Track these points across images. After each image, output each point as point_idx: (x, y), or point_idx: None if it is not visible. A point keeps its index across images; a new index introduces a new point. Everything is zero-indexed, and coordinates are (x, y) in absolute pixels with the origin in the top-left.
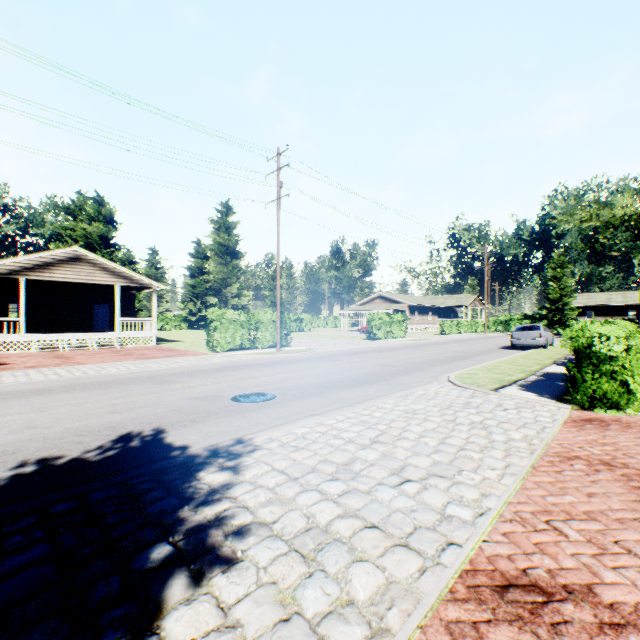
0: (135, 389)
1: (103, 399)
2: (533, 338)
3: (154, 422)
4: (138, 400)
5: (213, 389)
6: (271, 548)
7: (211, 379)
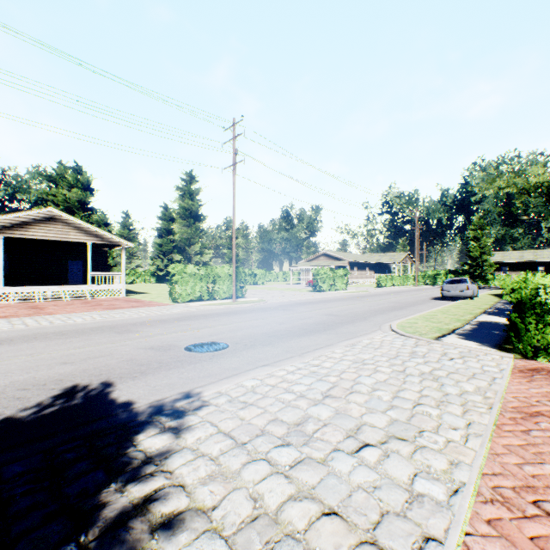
0: (94, 338)
1: (60, 349)
2: (461, 290)
3: (103, 374)
4: (94, 350)
5: (169, 338)
6: None
7: (169, 328)
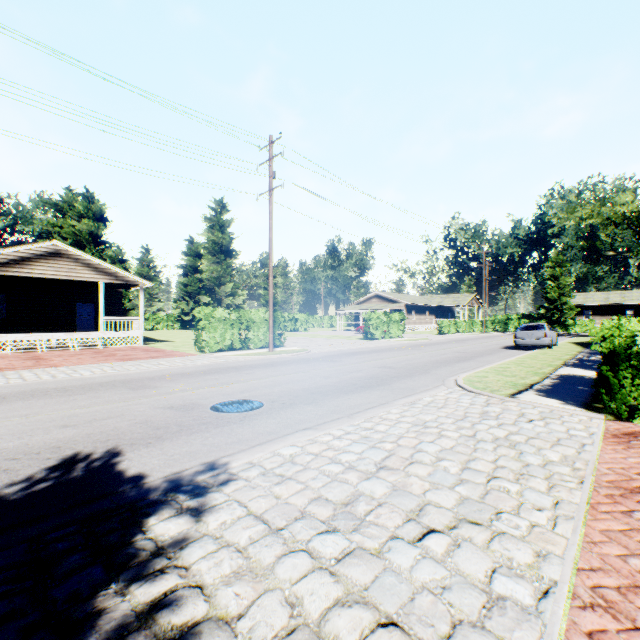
0: (103, 396)
1: (61, 409)
2: (538, 338)
3: (111, 440)
4: (102, 410)
5: (193, 395)
6: None
7: (193, 383)
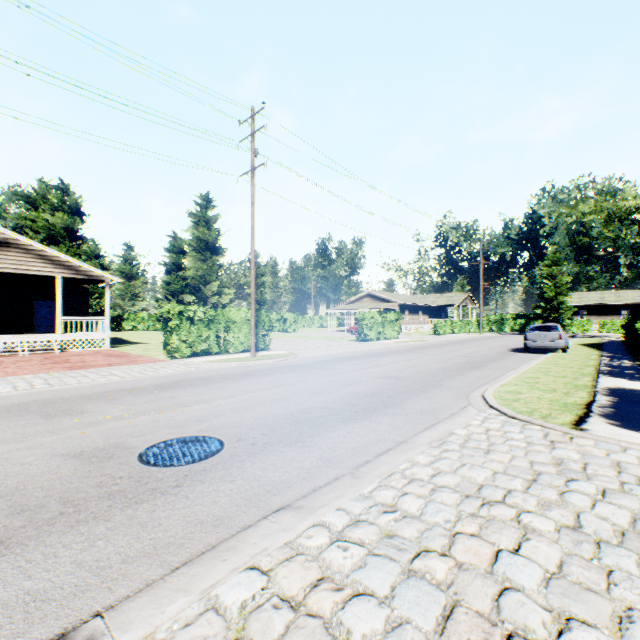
0: None
1: None
2: (552, 340)
3: None
4: None
5: (125, 428)
6: None
7: (137, 405)
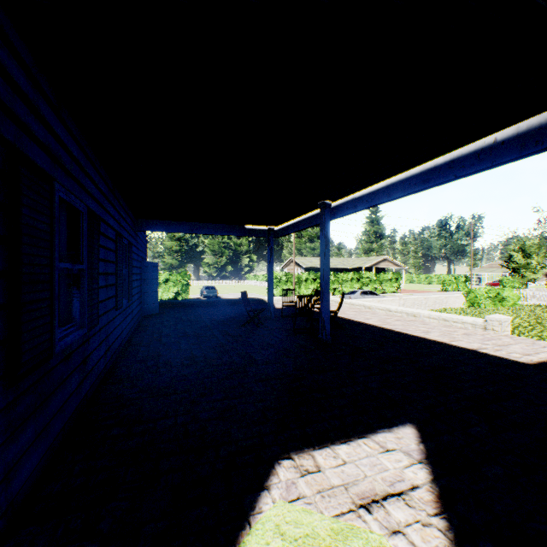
0: None
1: None
2: None
3: None
4: None
5: None
6: None
7: None
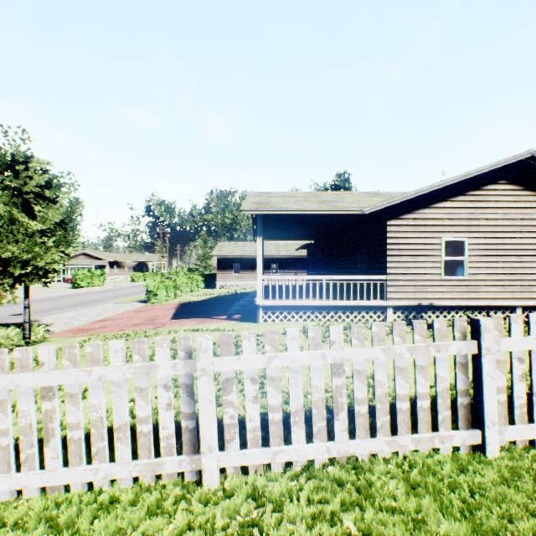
0: None
1: None
2: None
3: None
4: None
5: None
6: (59, 324)
7: None
